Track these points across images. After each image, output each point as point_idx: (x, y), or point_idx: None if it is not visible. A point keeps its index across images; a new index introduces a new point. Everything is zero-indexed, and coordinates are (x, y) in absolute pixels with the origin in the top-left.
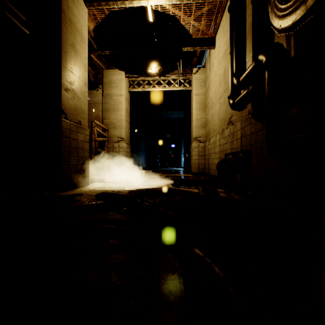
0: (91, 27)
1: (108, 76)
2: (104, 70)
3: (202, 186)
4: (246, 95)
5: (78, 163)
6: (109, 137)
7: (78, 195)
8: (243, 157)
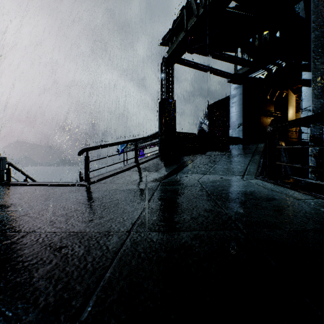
0: (295, 95)
1: None
2: None
3: None
4: None
5: None
6: None
7: None
8: None
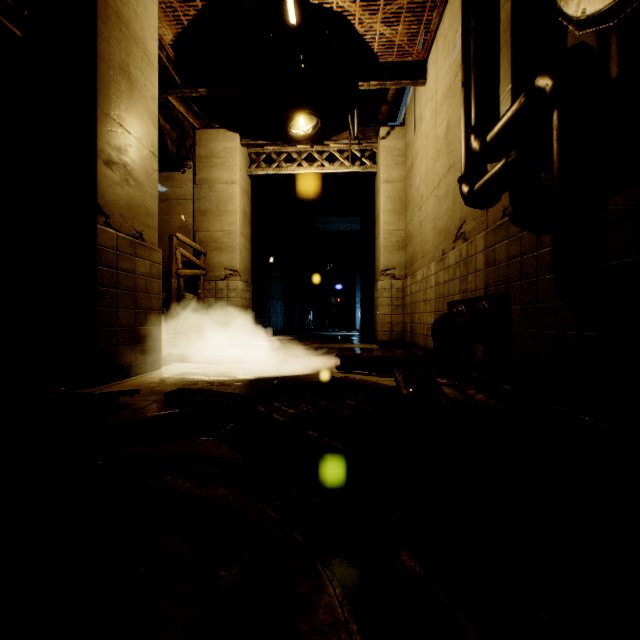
0: (167, 37)
1: (206, 143)
2: (198, 130)
3: (403, 373)
4: (503, 172)
5: (137, 323)
6: (209, 268)
7: (128, 394)
8: (491, 309)
